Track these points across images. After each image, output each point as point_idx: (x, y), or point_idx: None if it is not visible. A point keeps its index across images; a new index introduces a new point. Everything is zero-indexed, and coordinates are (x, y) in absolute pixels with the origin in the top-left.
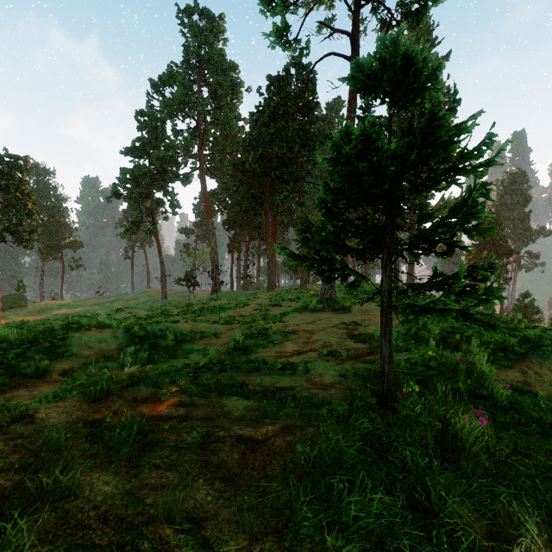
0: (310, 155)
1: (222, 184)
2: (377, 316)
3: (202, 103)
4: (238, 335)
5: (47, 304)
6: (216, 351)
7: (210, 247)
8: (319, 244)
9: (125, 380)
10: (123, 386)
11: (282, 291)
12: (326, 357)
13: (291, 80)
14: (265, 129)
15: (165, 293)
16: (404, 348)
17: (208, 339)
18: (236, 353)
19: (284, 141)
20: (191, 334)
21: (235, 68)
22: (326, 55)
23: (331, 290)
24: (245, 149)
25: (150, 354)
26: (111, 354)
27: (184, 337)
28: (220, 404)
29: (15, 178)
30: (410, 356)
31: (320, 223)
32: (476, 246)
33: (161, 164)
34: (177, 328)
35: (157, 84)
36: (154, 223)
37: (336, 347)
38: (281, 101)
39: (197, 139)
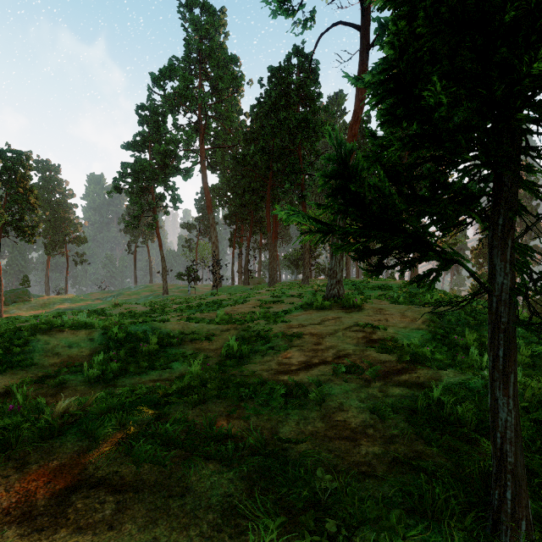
0: (313, 147)
1: (224, 178)
2: (394, 316)
3: (203, 97)
4: (232, 340)
5: (50, 299)
6: (206, 358)
7: (211, 241)
8: (369, 193)
9: (42, 428)
10: (37, 439)
11: (284, 286)
12: (343, 374)
13: (292, 70)
14: (266, 121)
15: (165, 288)
16: (448, 362)
17: (199, 342)
18: (229, 363)
19: (285, 133)
20: (180, 336)
21: (236, 61)
22: (333, 25)
23: (339, 285)
24: (246, 142)
25: (127, 363)
26: (81, 361)
27: (171, 340)
28: (182, 483)
29: (18, 173)
30: (464, 378)
31: (373, 146)
32: (482, 240)
33: (162, 158)
34: (164, 328)
35: (158, 78)
36: (155, 218)
37: (354, 358)
38: (283, 91)
39: (198, 133)
